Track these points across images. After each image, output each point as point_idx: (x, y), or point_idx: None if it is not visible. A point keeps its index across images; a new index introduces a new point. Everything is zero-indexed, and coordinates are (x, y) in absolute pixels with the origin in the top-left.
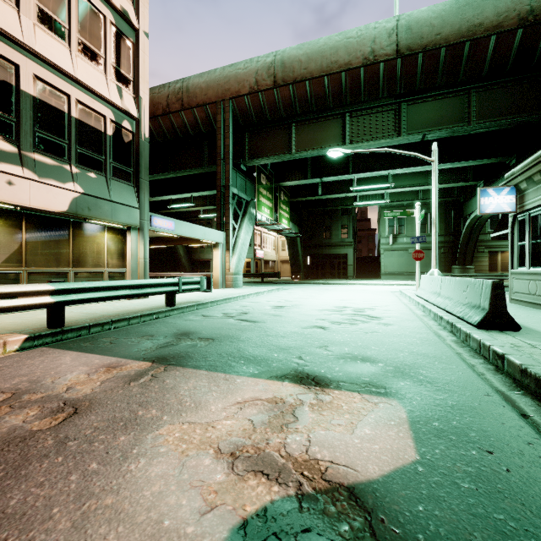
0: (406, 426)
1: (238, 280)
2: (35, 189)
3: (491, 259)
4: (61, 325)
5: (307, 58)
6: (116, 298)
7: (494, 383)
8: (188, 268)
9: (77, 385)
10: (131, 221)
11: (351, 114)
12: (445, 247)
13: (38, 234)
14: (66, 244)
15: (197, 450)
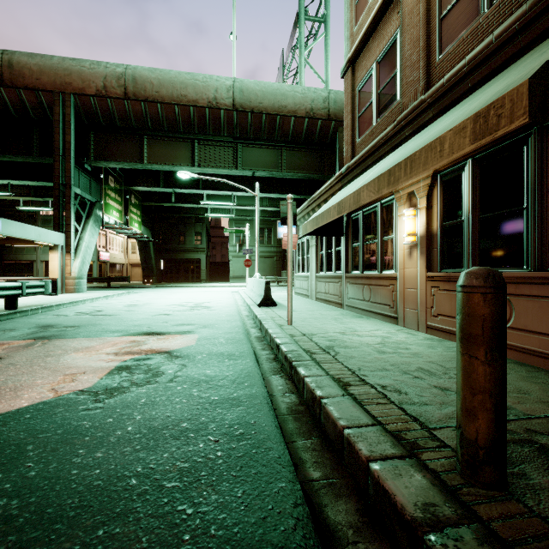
0: (196, 339)
1: (82, 284)
2: None
3: None
4: None
5: (159, 83)
6: None
7: (248, 327)
8: None
9: None
10: None
11: (199, 141)
12: (277, 256)
13: None
14: None
15: (97, 355)
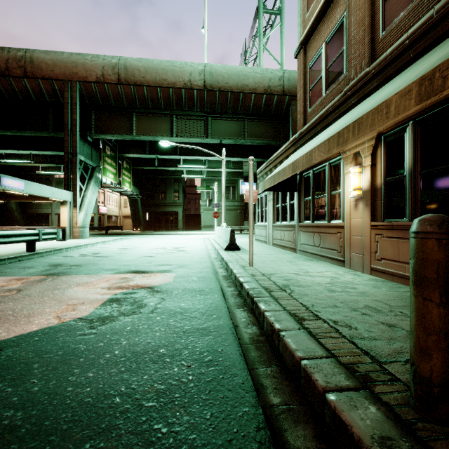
0: (173, 277)
1: (85, 232)
2: None
3: None
4: None
5: (145, 70)
6: None
7: (216, 267)
8: (21, 222)
9: (6, 285)
10: None
11: (177, 116)
12: (240, 209)
13: None
14: None
15: (93, 289)
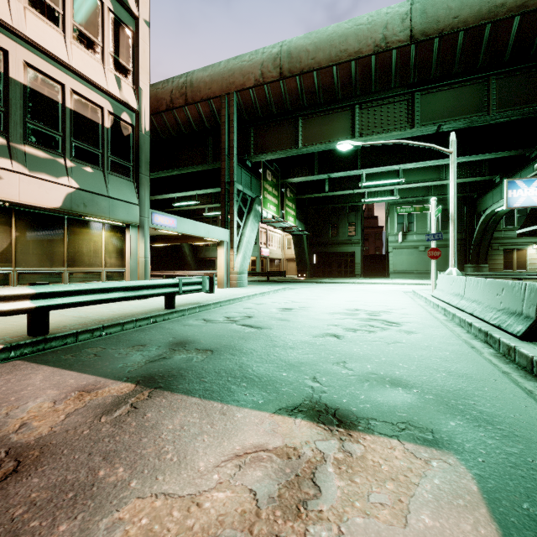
0: (483, 510)
1: (243, 279)
2: (25, 184)
3: (506, 258)
4: (43, 333)
5: (314, 48)
6: (108, 302)
7: None
8: (193, 266)
9: (35, 419)
10: (130, 218)
11: (360, 106)
12: (457, 244)
13: (29, 232)
14: (60, 243)
15: None
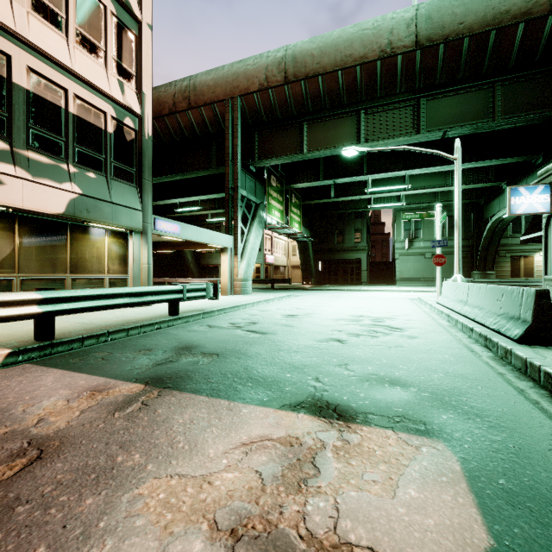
0: (463, 485)
1: (247, 286)
2: (28, 190)
3: (513, 265)
4: (50, 338)
5: (320, 52)
6: (113, 307)
7: None
8: (196, 273)
9: (51, 415)
10: (133, 224)
11: (366, 111)
12: (464, 251)
13: (32, 238)
14: (63, 249)
15: (185, 525)
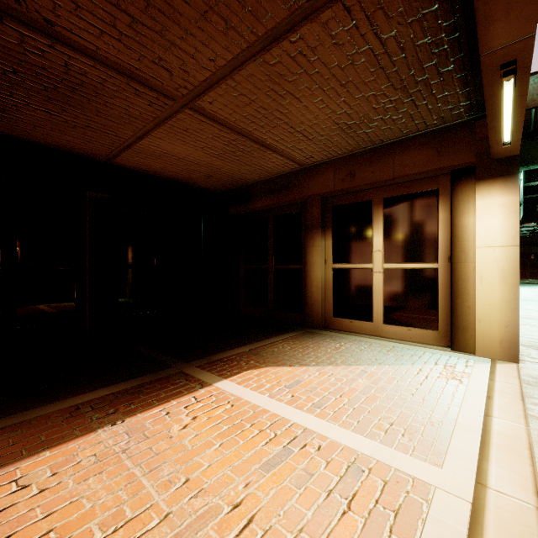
0: None
1: None
2: None
3: None
4: None
5: None
6: None
7: None
8: None
9: None
10: None
11: None
12: None
13: None
14: None
15: None
